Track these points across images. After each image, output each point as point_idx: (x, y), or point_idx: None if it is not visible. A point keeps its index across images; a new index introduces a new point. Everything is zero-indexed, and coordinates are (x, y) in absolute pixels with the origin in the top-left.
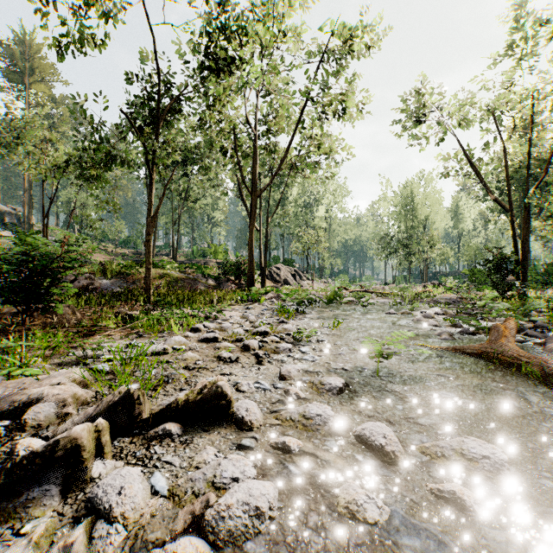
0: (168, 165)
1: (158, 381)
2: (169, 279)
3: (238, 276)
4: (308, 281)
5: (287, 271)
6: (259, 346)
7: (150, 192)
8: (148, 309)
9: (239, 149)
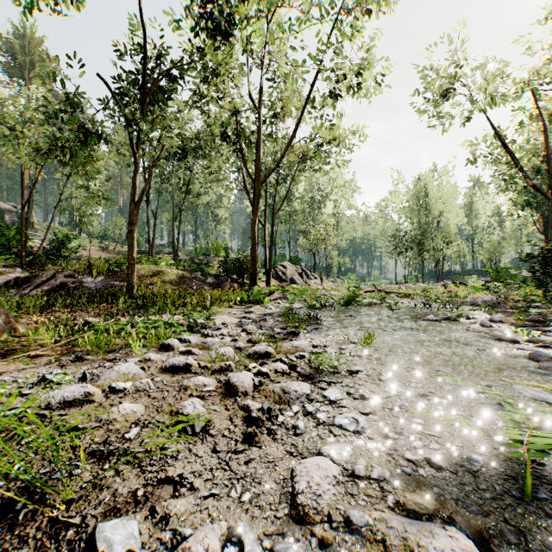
0: (167, 157)
1: None
2: (163, 277)
3: (240, 275)
4: (316, 280)
5: (293, 270)
6: (254, 386)
7: (134, 174)
8: (116, 315)
9: (241, 135)
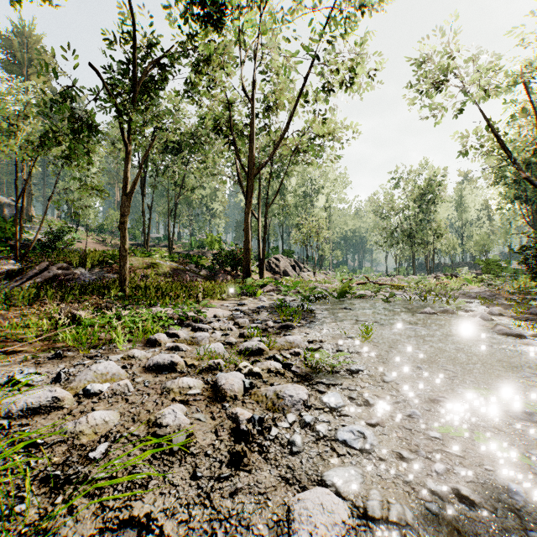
0: (162, 151)
1: None
2: (157, 269)
3: (233, 267)
4: (308, 272)
5: (286, 262)
6: (245, 388)
7: (126, 165)
8: (105, 307)
9: (235, 128)
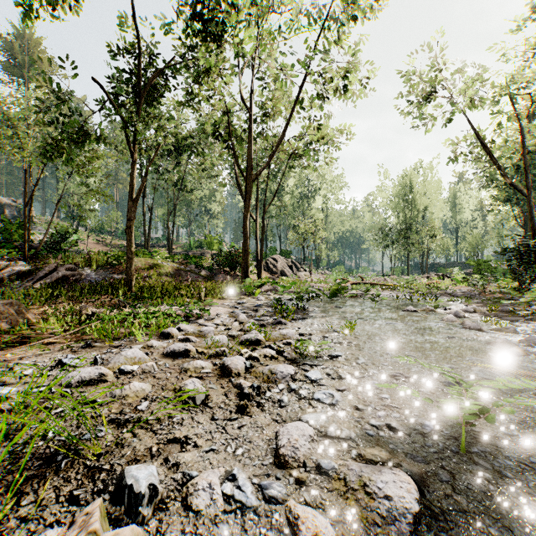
0: (162, 154)
1: (43, 462)
2: (159, 270)
3: (232, 267)
4: (305, 272)
5: (284, 262)
6: (246, 368)
7: (132, 173)
8: (118, 306)
9: (234, 134)
